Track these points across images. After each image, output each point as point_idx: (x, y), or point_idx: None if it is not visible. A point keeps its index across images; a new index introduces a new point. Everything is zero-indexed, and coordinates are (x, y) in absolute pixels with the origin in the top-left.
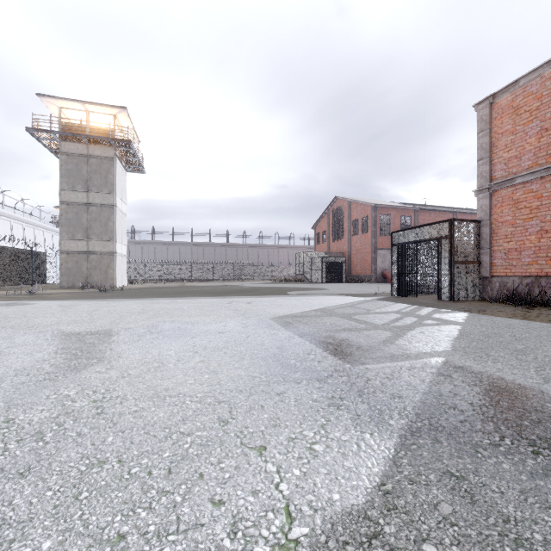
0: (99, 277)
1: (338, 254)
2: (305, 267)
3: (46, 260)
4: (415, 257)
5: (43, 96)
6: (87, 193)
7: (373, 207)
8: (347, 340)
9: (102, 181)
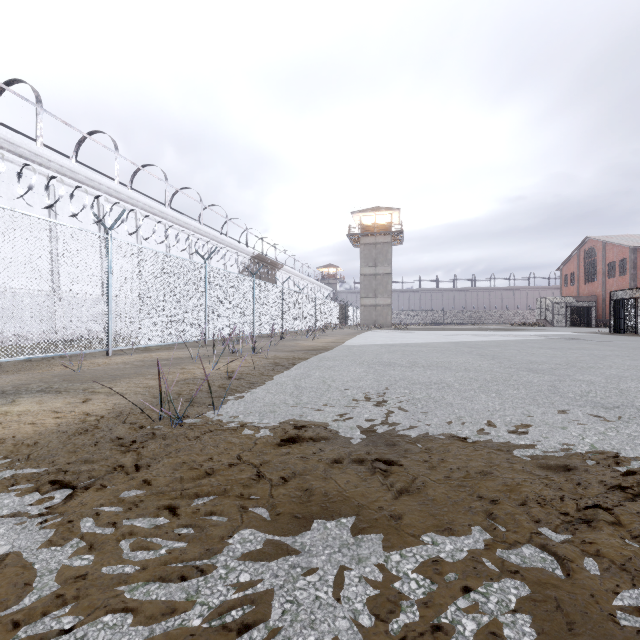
0: (382, 321)
1: (589, 298)
2: (546, 312)
3: (347, 310)
4: (632, 308)
5: (354, 213)
6: (375, 267)
7: (631, 250)
8: (548, 336)
9: (384, 258)
